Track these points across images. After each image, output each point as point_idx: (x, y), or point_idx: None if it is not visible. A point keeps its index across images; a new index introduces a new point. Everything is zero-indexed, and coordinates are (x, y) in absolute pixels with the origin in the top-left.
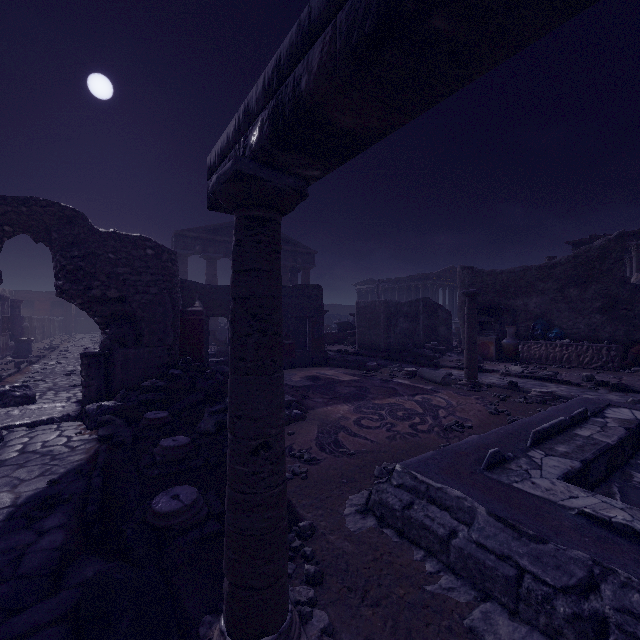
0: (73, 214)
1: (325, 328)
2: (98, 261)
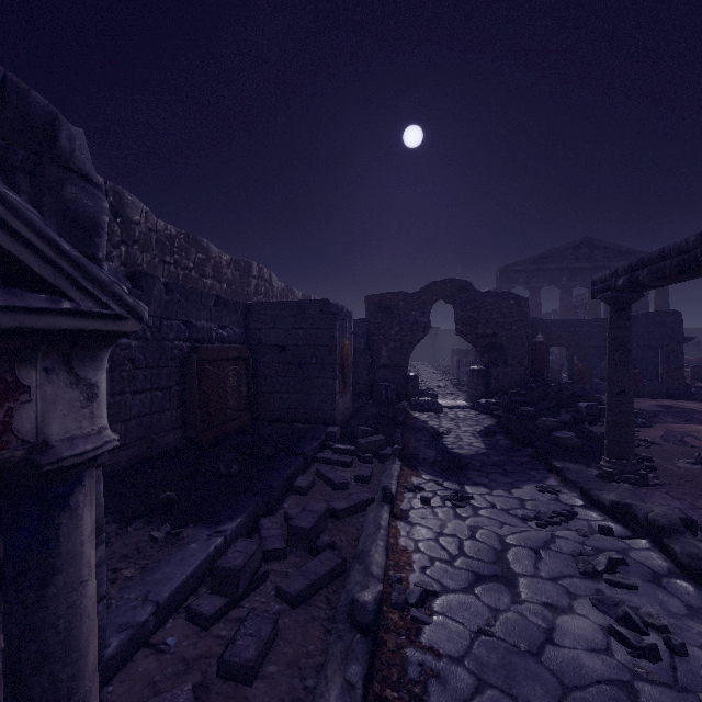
0: (466, 284)
1: (697, 361)
2: (481, 312)
